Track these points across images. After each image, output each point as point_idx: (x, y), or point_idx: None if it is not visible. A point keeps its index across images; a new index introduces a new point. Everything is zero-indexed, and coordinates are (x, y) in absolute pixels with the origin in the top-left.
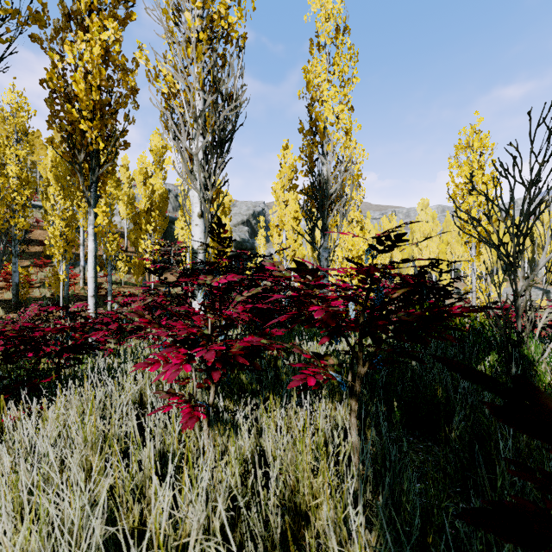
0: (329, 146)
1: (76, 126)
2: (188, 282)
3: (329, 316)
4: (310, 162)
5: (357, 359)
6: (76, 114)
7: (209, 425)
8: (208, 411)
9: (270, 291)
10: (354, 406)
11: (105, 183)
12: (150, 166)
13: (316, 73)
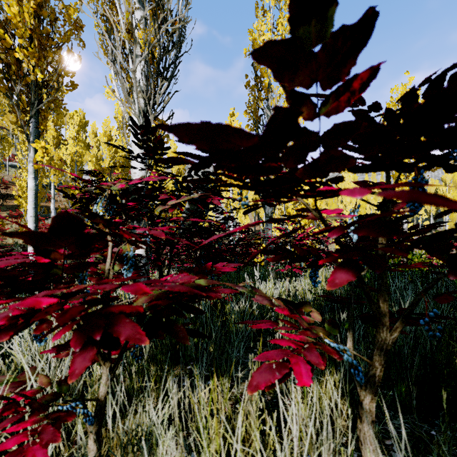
0: (273, 100)
1: (10, 53)
2: (123, 215)
3: (412, 190)
4: (256, 116)
5: (380, 315)
6: (9, 40)
7: (98, 438)
8: (96, 413)
9: (217, 229)
10: (370, 403)
11: (46, 118)
12: (115, 131)
13: (262, 32)
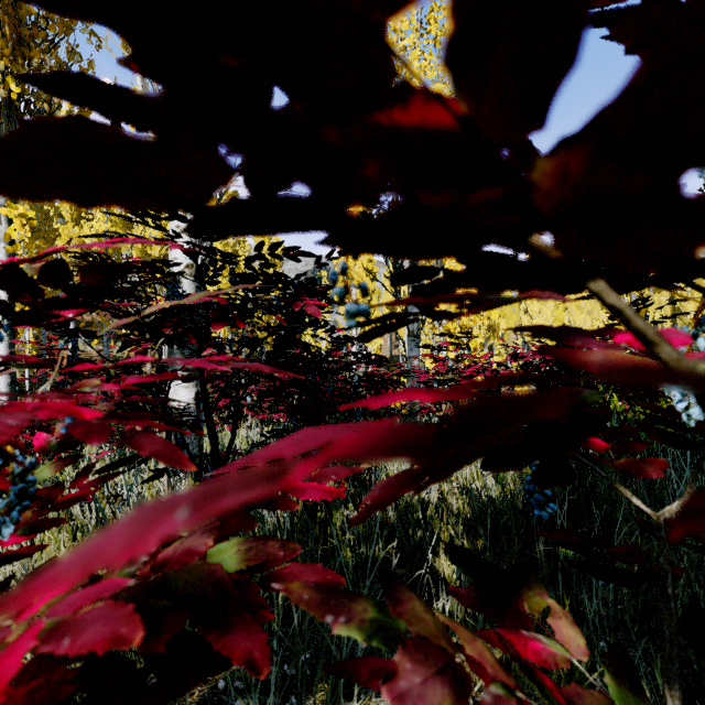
0: None
1: None
2: (147, 335)
3: None
4: None
5: None
6: None
7: None
8: None
9: (325, 359)
10: None
11: None
12: None
13: (402, 33)
